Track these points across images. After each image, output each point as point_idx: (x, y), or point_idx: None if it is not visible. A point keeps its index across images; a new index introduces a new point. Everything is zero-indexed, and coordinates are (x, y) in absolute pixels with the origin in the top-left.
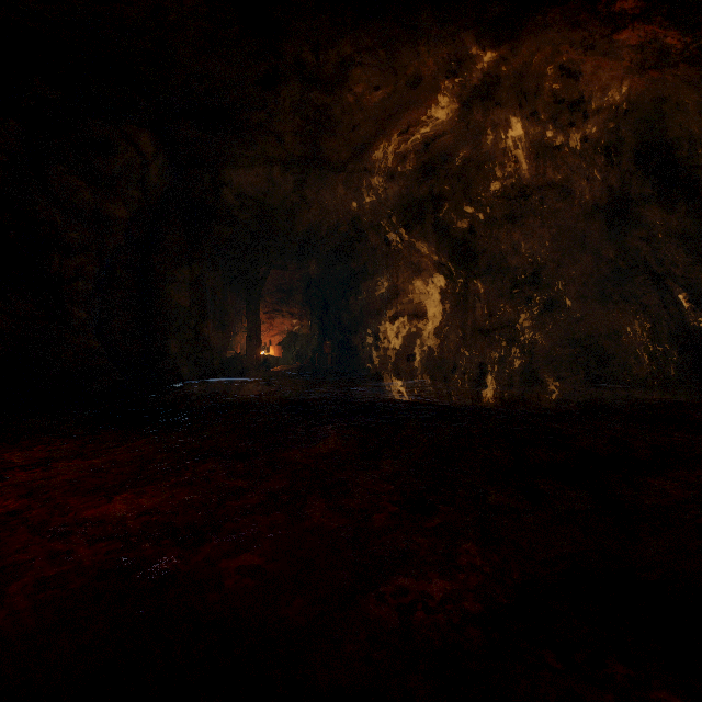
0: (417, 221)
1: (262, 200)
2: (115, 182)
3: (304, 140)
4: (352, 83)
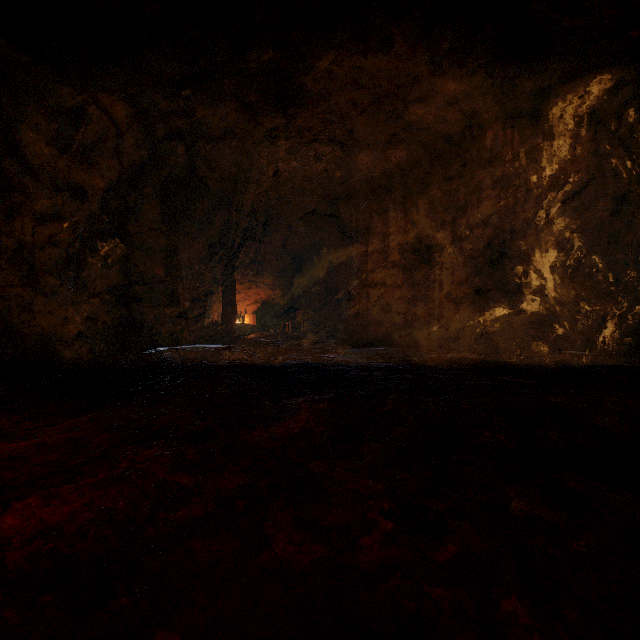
0: (386, 192)
1: (236, 172)
2: (89, 151)
3: (276, 112)
4: (324, 49)
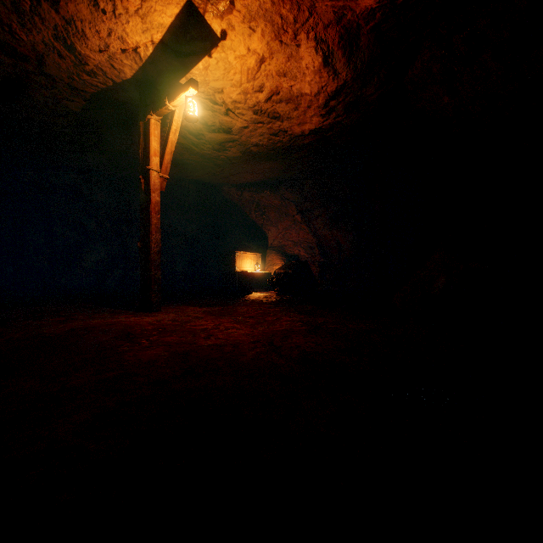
0: None
1: None
2: None
3: None
4: None
